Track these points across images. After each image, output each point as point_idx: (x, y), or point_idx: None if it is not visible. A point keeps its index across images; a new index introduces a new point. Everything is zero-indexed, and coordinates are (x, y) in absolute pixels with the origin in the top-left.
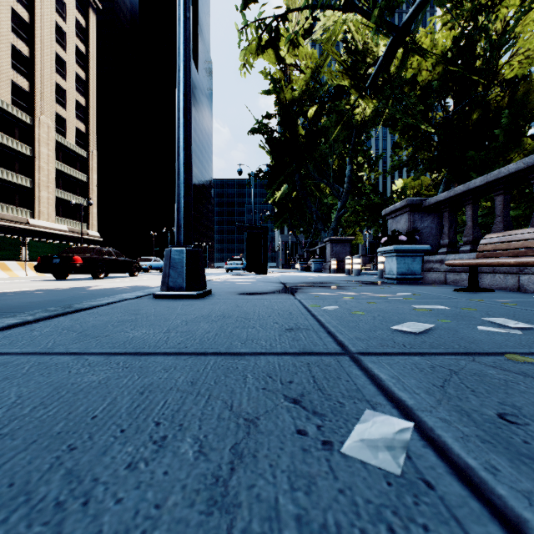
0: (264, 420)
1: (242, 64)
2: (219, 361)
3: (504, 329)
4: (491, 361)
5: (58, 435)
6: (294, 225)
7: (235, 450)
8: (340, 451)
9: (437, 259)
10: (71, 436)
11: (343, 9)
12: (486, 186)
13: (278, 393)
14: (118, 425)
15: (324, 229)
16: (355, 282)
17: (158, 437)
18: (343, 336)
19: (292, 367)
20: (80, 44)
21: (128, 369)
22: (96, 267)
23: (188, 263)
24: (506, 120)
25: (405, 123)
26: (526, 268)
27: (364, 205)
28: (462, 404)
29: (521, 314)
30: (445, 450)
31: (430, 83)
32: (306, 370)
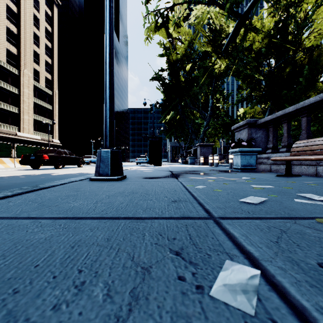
0: (155, 268)
1: (146, 37)
2: (127, 223)
3: (312, 201)
4: (307, 223)
5: (8, 281)
6: (177, 136)
7: (133, 294)
8: (209, 294)
9: (265, 156)
10: (17, 282)
11: (207, 3)
12: (296, 111)
13: (165, 247)
14: (52, 272)
15: (196, 138)
16: (215, 170)
17: (79, 282)
18: (208, 206)
19: (175, 228)
20: (48, 26)
21: (66, 229)
22: (57, 161)
23: (111, 159)
24: (307, 72)
25: (245, 74)
26: (321, 162)
27: (220, 124)
28: (292, 255)
29: (320, 191)
30: (285, 294)
31: (260, 50)
32: (185, 229)
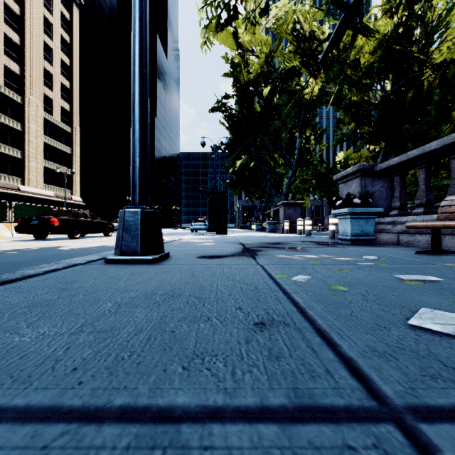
0: None
1: (204, 42)
2: None
3: None
4: None
5: None
6: (250, 191)
7: None
8: None
9: (389, 220)
10: None
11: None
12: (443, 149)
13: None
14: None
15: (277, 195)
16: (310, 243)
17: None
18: (347, 344)
19: None
20: (65, 34)
21: None
22: (72, 228)
23: (142, 225)
24: (439, 98)
25: (349, 102)
26: None
27: (312, 173)
28: None
29: None
30: None
31: (370, 66)
32: None
